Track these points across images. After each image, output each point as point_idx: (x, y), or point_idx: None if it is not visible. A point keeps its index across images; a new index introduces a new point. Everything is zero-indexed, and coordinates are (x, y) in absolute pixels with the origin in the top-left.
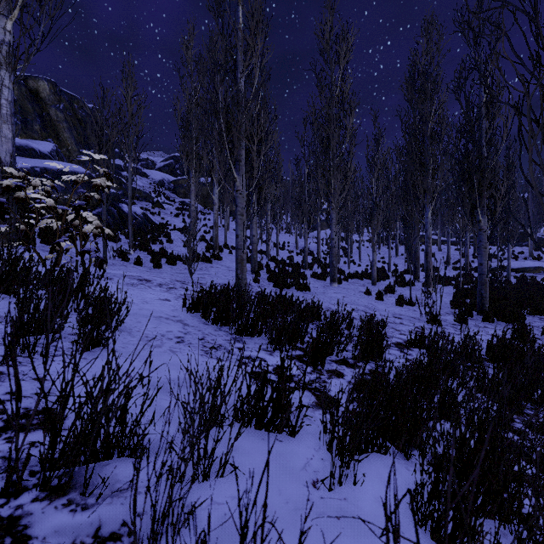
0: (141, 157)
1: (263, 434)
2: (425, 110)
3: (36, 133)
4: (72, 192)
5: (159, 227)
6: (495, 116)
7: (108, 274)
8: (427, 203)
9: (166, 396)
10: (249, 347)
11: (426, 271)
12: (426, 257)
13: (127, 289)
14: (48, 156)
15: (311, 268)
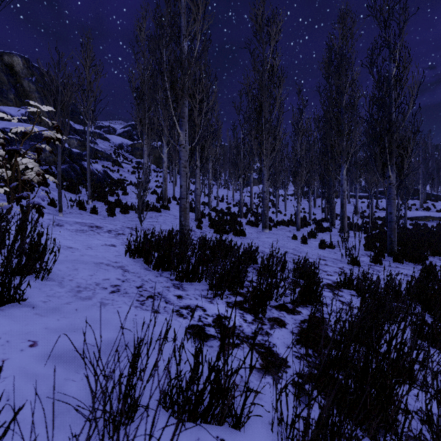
0: (104, 125)
1: (198, 429)
2: (341, 85)
3: (11, 101)
4: (21, 143)
5: (117, 182)
6: (403, 87)
7: (60, 221)
8: (342, 162)
9: (75, 374)
10: (189, 294)
11: (341, 219)
12: (341, 207)
13: (74, 235)
14: (19, 120)
15: (246, 216)
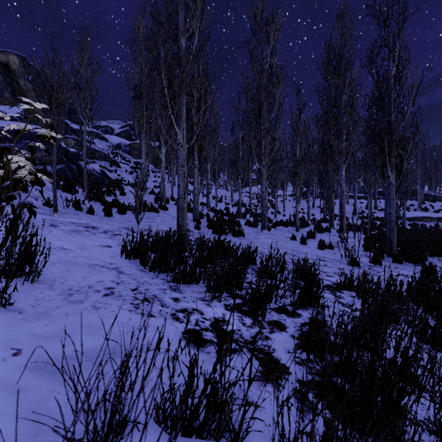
0: (101, 124)
1: None
2: (340, 85)
3: (7, 100)
4: (14, 141)
5: (115, 182)
6: (402, 87)
7: (55, 221)
8: (341, 163)
9: (61, 385)
10: (186, 296)
11: (340, 220)
12: (340, 207)
13: (69, 236)
14: (14, 119)
15: (244, 217)
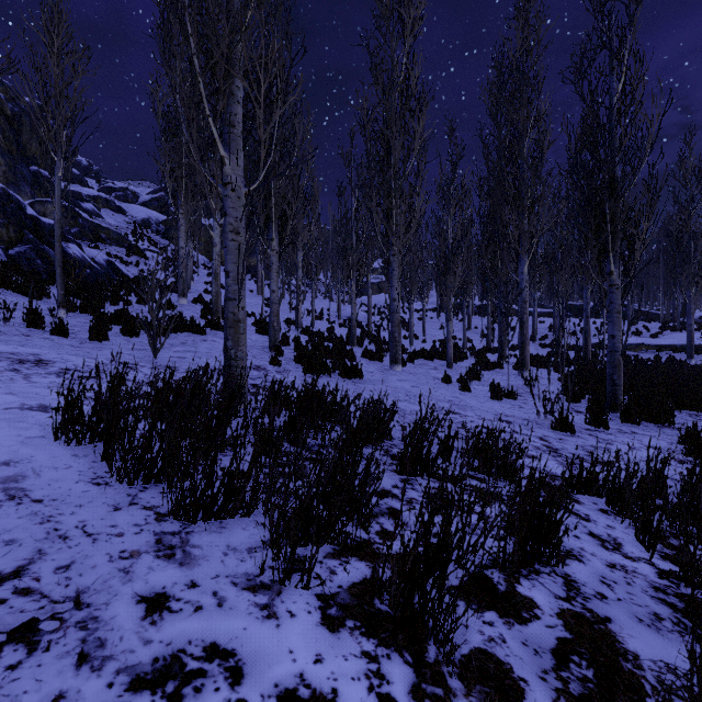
0: (116, 186)
1: None
2: (521, 122)
3: None
4: None
5: (133, 282)
6: (634, 118)
7: None
8: (522, 253)
9: None
10: (198, 579)
11: (521, 348)
12: (521, 328)
13: None
14: None
15: (361, 344)
